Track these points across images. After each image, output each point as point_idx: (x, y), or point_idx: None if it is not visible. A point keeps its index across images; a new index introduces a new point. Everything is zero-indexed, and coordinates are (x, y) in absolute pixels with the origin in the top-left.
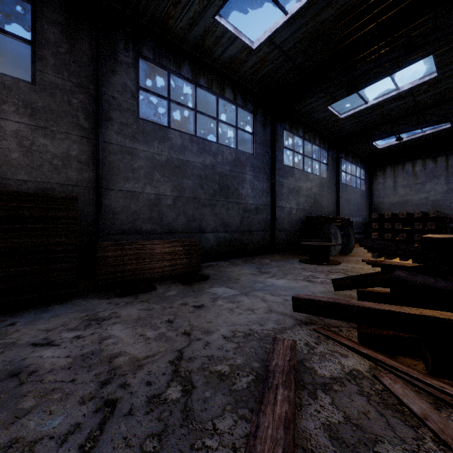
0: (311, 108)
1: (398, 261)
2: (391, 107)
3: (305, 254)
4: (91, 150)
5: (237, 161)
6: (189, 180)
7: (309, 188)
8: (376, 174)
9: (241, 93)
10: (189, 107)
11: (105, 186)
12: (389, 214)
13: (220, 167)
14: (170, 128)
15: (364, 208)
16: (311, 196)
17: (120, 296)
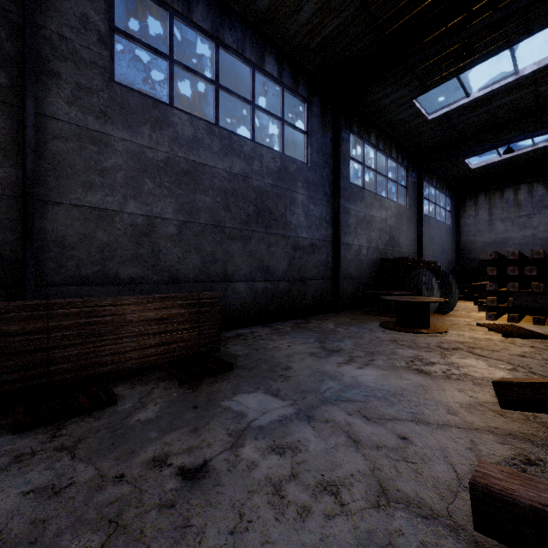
0: (390, 102)
1: (531, 325)
2: (500, 103)
3: (384, 313)
4: (13, 127)
5: (283, 172)
6: (206, 195)
7: (384, 219)
8: (464, 204)
9: (290, 68)
10: (206, 77)
11: (43, 196)
12: (515, 254)
13: (257, 179)
14: (172, 107)
15: (450, 249)
16: (387, 230)
17: (18, 431)
